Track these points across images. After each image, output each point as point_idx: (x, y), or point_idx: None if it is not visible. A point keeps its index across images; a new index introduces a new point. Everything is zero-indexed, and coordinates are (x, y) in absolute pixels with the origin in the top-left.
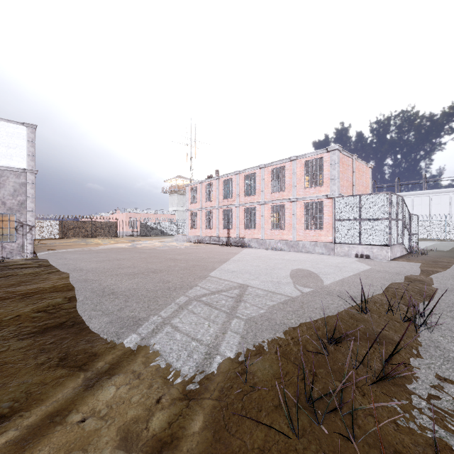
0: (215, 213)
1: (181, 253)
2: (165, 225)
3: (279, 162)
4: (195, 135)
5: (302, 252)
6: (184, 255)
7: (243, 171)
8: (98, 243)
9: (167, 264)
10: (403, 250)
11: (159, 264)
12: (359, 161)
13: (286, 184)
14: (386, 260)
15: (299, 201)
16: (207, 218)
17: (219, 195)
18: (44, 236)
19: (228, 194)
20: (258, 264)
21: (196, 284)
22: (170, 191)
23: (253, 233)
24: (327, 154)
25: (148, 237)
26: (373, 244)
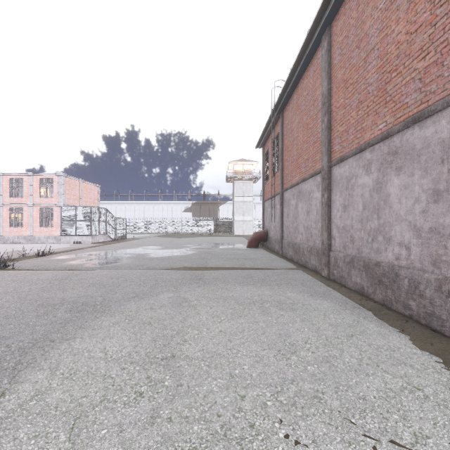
0: None
1: None
2: None
3: (18, 174)
4: None
5: (38, 243)
6: None
7: None
8: None
9: None
10: (108, 238)
11: None
12: (87, 182)
13: (25, 193)
14: (89, 243)
15: (36, 207)
16: None
17: None
18: None
19: None
20: None
21: None
22: None
23: None
24: (56, 177)
25: None
26: (83, 235)
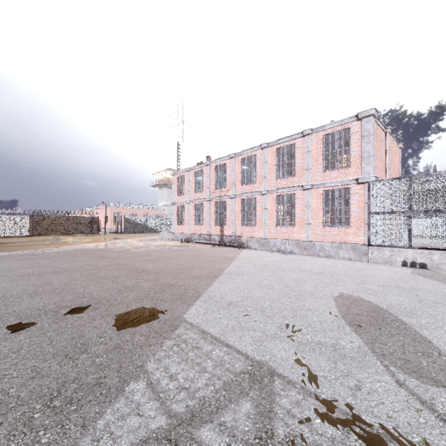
0: (205, 207)
1: (157, 259)
2: (153, 221)
3: (287, 139)
4: (182, 115)
5: (320, 256)
6: (160, 263)
7: (240, 153)
8: (65, 242)
9: (122, 284)
10: None
11: (108, 284)
12: (391, 137)
13: (297, 167)
14: None
15: (316, 189)
16: (196, 213)
17: (210, 184)
18: (11, 233)
19: (221, 183)
20: (269, 282)
21: (142, 365)
22: (159, 184)
23: (253, 230)
24: (357, 124)
25: (133, 234)
26: (433, 248)
